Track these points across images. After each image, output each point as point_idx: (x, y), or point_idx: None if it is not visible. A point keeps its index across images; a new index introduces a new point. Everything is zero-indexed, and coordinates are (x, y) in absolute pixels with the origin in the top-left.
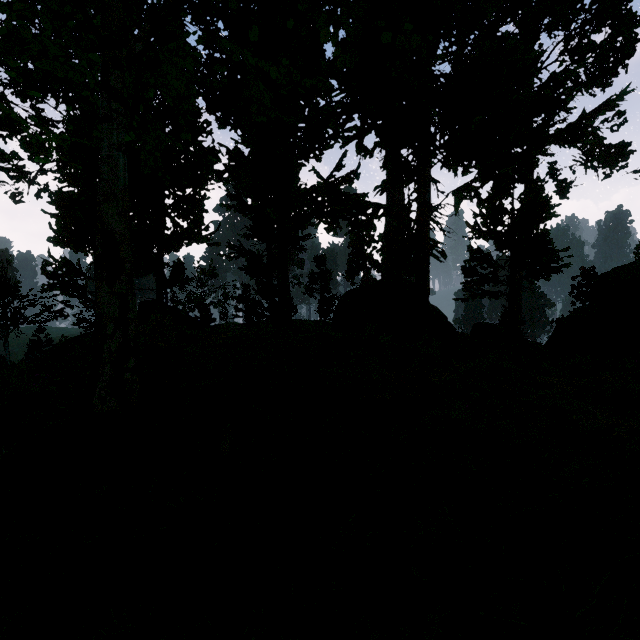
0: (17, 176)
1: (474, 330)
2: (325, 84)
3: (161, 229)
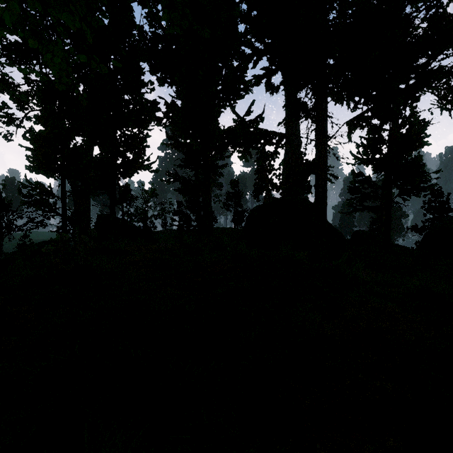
0: (7, 121)
1: (354, 236)
2: None
3: (114, 160)
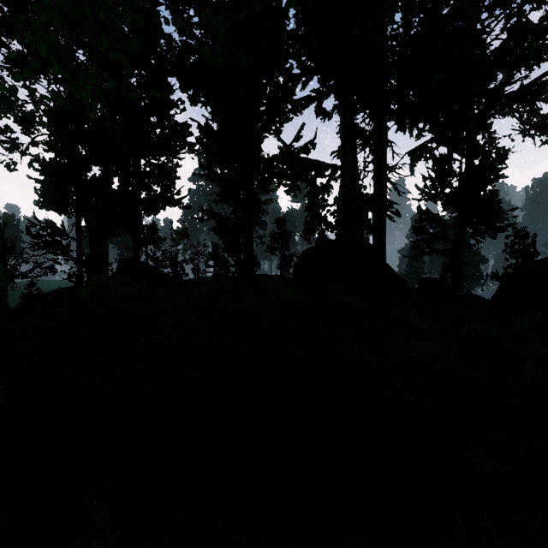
0: (11, 147)
1: (421, 284)
2: (287, 2)
3: (137, 194)
